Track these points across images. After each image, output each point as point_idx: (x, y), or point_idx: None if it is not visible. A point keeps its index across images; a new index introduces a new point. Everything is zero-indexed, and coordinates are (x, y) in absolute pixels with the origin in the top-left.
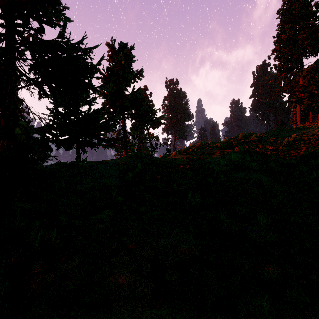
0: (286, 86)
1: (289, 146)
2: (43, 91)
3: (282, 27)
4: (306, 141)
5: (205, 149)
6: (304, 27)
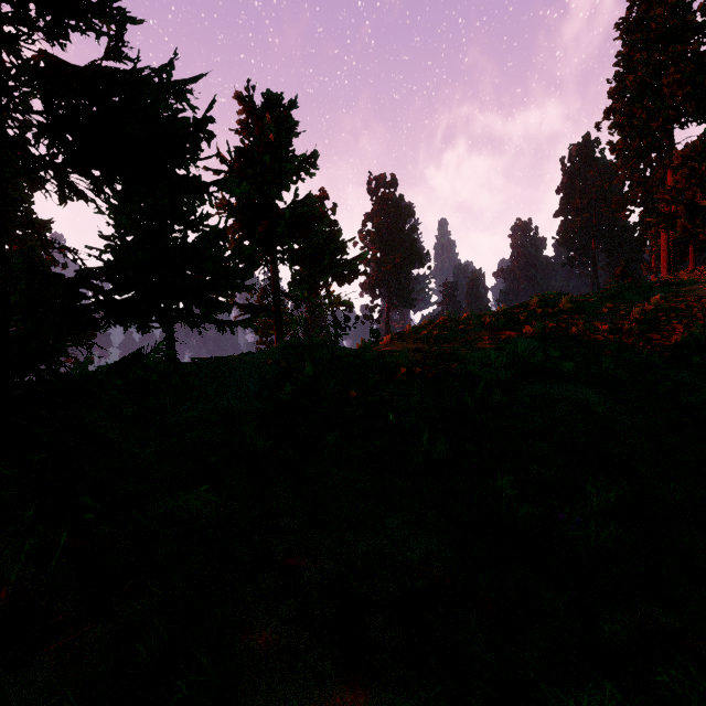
0: (637, 191)
1: (647, 323)
2: (72, 189)
3: (627, 59)
4: (684, 313)
5: (456, 331)
6: (677, 57)
